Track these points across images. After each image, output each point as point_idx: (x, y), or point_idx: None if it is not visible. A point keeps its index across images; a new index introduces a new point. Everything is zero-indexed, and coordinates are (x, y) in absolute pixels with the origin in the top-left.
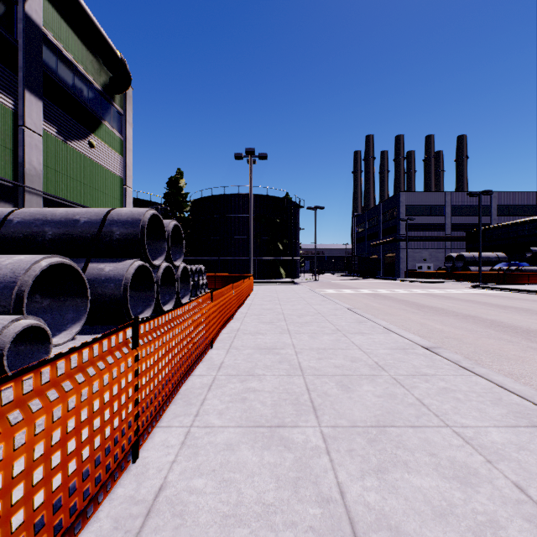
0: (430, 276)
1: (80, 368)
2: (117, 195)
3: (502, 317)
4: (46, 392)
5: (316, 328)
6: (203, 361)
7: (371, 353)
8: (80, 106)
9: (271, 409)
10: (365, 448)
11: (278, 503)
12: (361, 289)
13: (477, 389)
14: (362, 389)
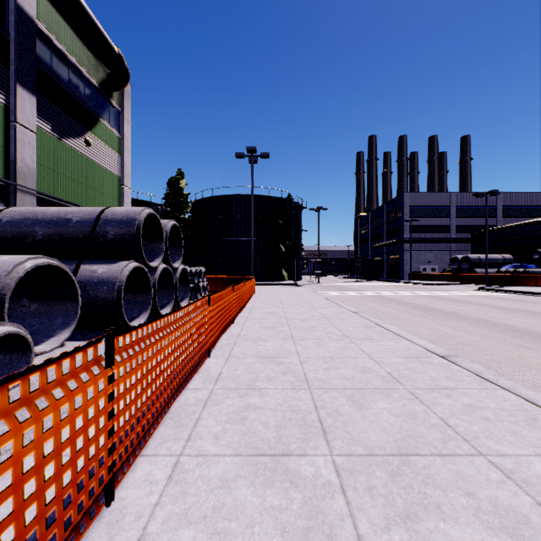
0: (434, 278)
1: (25, 401)
2: (114, 194)
3: (515, 321)
4: None
5: (322, 334)
6: (199, 371)
7: (382, 362)
8: (76, 102)
9: (274, 431)
10: (387, 485)
11: None
12: (365, 292)
13: (506, 406)
14: (377, 406)
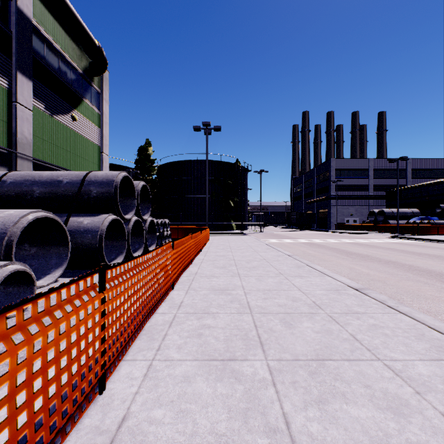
0: (356, 228)
1: (48, 312)
2: (95, 160)
3: (418, 262)
4: (11, 335)
5: (262, 272)
6: (165, 300)
7: (309, 294)
8: (65, 86)
9: (223, 343)
10: (307, 380)
11: (230, 433)
12: (299, 239)
13: (402, 326)
14: (303, 326)
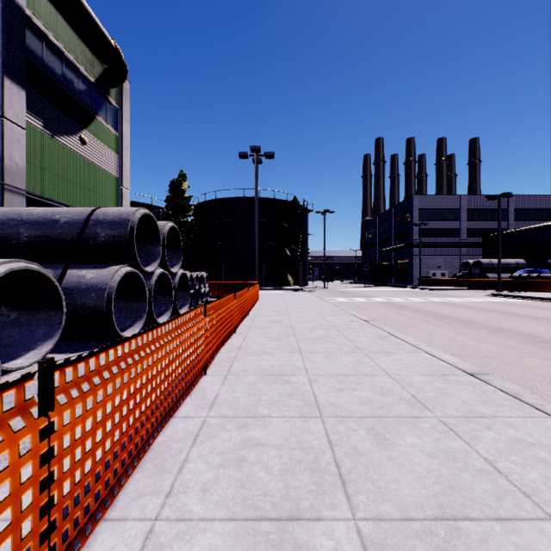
0: (444, 283)
1: None
2: (112, 196)
3: (538, 330)
4: None
5: (332, 345)
6: (192, 393)
7: (404, 382)
8: (71, 98)
9: (279, 480)
10: None
11: None
12: (374, 298)
13: None
14: (405, 442)
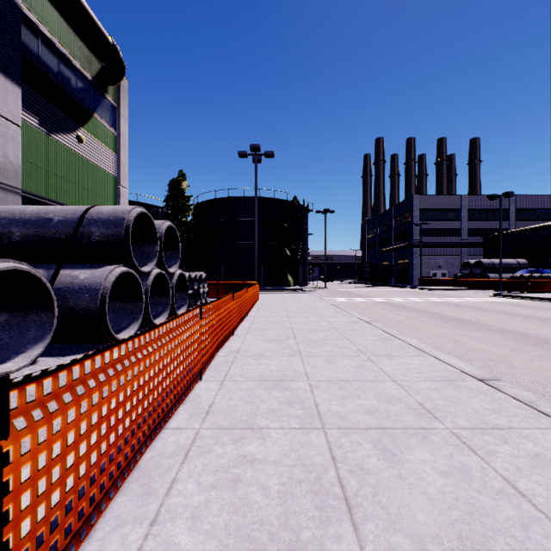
0: (445, 283)
1: None
2: (110, 195)
3: (544, 332)
4: None
5: (333, 348)
6: (186, 401)
7: (410, 388)
8: (67, 96)
9: (278, 504)
10: None
11: None
12: (375, 298)
13: None
14: (415, 458)
